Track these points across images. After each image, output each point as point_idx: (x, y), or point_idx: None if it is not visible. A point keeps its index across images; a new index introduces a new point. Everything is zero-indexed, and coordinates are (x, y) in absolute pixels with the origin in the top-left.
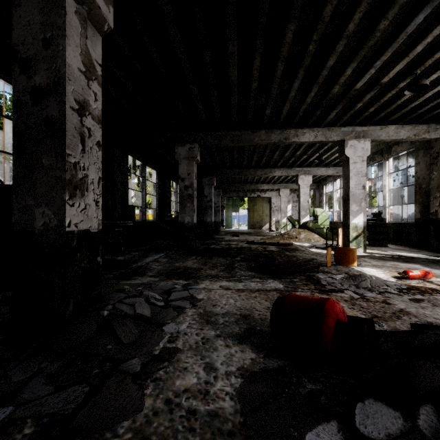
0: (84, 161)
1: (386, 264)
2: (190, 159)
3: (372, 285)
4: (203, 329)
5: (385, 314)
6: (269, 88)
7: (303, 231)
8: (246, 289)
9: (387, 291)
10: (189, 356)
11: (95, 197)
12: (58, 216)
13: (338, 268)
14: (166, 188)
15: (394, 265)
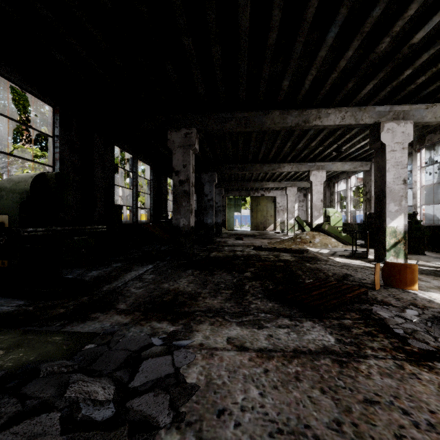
0: None
1: None
2: (187, 148)
3: None
4: None
5: None
6: (292, 43)
7: (318, 234)
8: (274, 348)
9: None
10: None
11: None
12: None
13: (394, 293)
14: (161, 185)
15: None
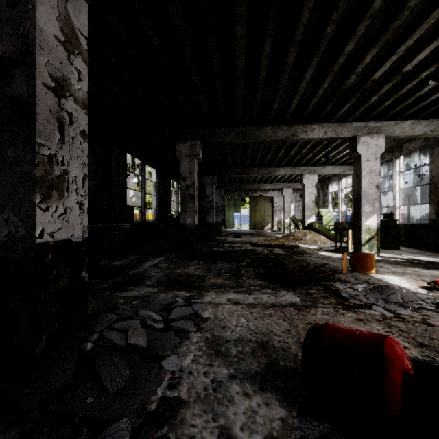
0: (64, 153)
1: (406, 270)
2: (192, 157)
3: (404, 300)
4: (213, 365)
5: (433, 341)
6: (279, 78)
7: (309, 232)
8: (258, 303)
9: (422, 307)
10: (196, 414)
11: (79, 199)
12: (27, 223)
13: (356, 276)
14: (166, 187)
15: (416, 271)
